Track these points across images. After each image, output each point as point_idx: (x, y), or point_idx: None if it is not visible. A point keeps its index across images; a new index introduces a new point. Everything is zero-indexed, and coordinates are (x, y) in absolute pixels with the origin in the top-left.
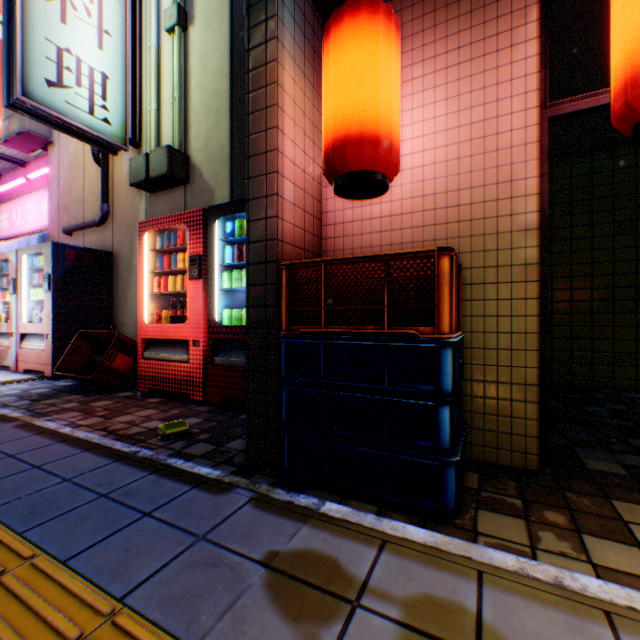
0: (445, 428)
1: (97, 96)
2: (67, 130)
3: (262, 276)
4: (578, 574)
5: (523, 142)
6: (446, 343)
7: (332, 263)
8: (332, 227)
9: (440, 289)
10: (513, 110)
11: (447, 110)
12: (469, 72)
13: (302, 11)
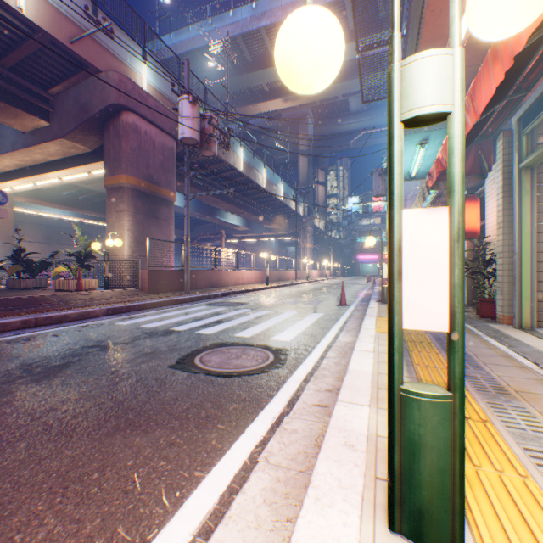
0: None
1: None
2: None
3: None
4: None
5: None
6: None
7: None
8: None
9: None
10: None
11: None
12: None
13: None
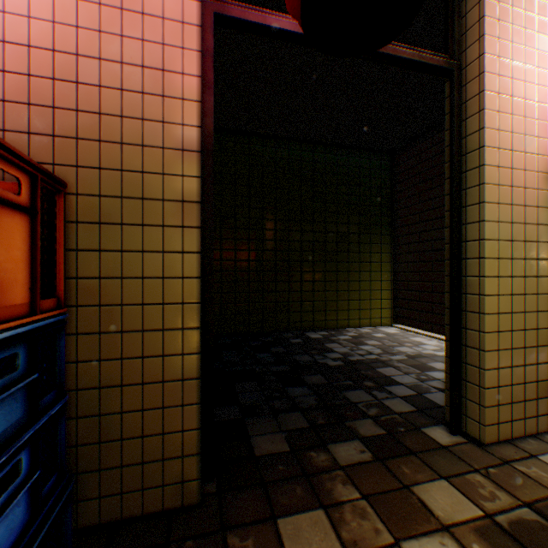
0: None
1: None
2: None
3: None
4: None
5: (181, 18)
6: None
7: None
8: None
9: None
10: None
11: None
12: None
13: None
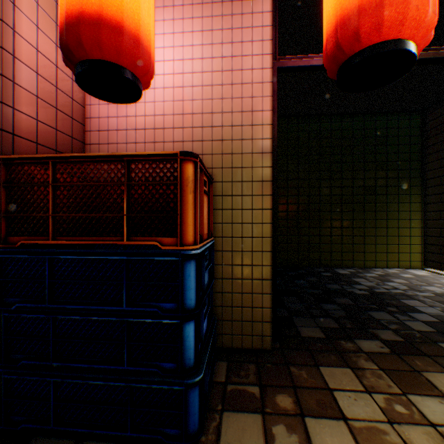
0: (190, 345)
1: None
2: None
3: None
4: None
5: (261, 80)
6: (189, 255)
7: (63, 161)
8: (97, 133)
9: (184, 197)
10: (254, 53)
11: (203, 41)
12: (221, 12)
13: None
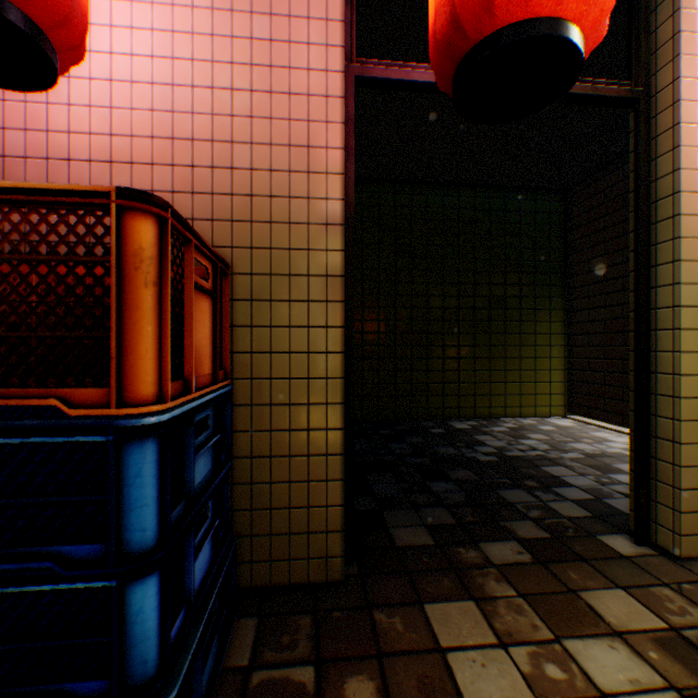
0: (145, 631)
1: None
2: None
3: None
4: None
5: (325, 92)
6: (139, 428)
7: None
8: None
9: (130, 293)
10: (312, 39)
11: (215, 2)
12: None
13: None
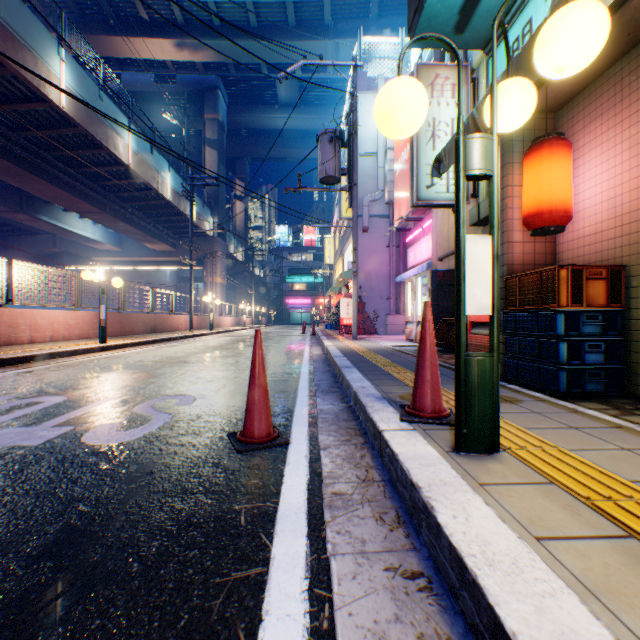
0: (561, 353)
1: (449, 180)
2: (435, 206)
3: (500, 284)
4: (589, 410)
5: None
6: (558, 311)
7: (519, 276)
8: (560, 246)
9: (558, 285)
10: None
11: (628, 156)
12: None
13: (530, 129)
